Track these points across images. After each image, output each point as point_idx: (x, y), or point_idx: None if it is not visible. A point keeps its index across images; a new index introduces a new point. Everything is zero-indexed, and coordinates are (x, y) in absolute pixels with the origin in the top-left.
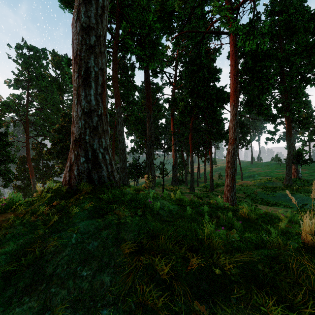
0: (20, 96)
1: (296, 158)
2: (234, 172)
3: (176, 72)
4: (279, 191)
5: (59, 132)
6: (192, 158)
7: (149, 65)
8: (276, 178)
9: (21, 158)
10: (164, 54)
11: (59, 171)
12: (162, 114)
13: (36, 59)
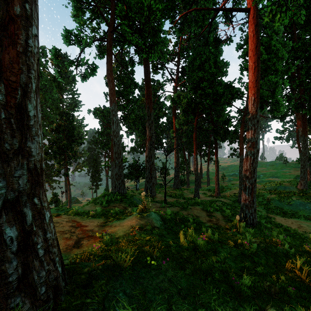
0: None
1: None
2: (253, 183)
3: (178, 67)
4: (295, 198)
5: (56, 132)
6: (197, 160)
7: (149, 56)
8: (288, 182)
9: None
10: (166, 45)
11: (56, 172)
12: (163, 113)
13: None
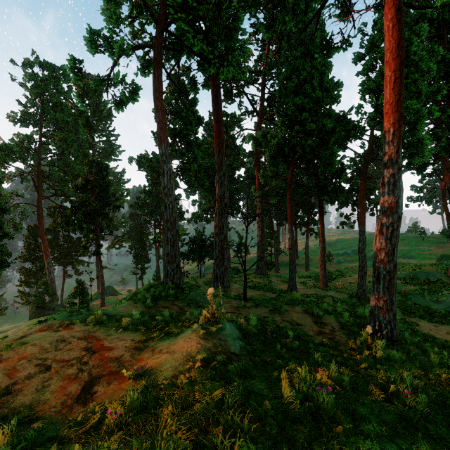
0: (30, 136)
1: None
2: (392, 270)
3: (263, 93)
4: (447, 291)
5: (82, 190)
6: (292, 232)
7: (220, 71)
8: (432, 266)
9: (31, 229)
10: (246, 54)
11: (82, 250)
12: (240, 162)
13: (53, 81)
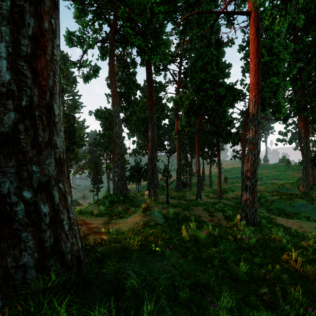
0: None
1: (313, 161)
2: (254, 183)
3: (180, 69)
4: (297, 199)
5: None
6: (199, 162)
7: (152, 58)
8: (290, 184)
9: None
10: (168, 47)
11: None
12: (165, 114)
13: None
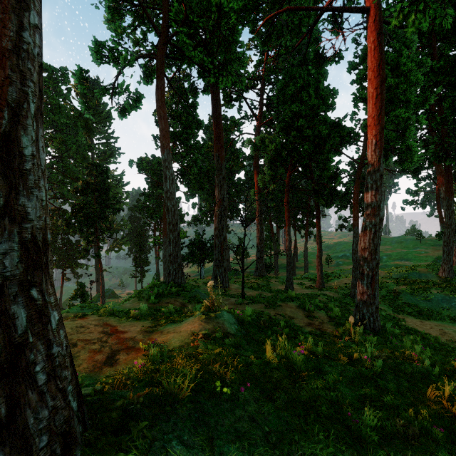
0: None
1: None
2: (375, 267)
3: (262, 98)
4: (436, 290)
5: (82, 193)
6: (289, 234)
7: (220, 80)
8: (424, 267)
9: None
10: (244, 64)
11: (83, 252)
12: (240, 165)
13: (52, 83)
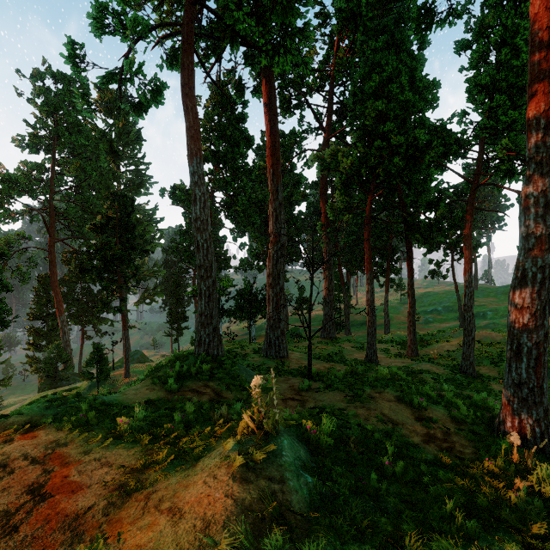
0: (40, 165)
1: None
2: (542, 341)
3: (331, 103)
4: None
5: (101, 230)
6: (372, 283)
7: (275, 61)
8: None
9: (42, 279)
10: (310, 40)
11: (101, 306)
12: (301, 194)
13: (68, 96)
